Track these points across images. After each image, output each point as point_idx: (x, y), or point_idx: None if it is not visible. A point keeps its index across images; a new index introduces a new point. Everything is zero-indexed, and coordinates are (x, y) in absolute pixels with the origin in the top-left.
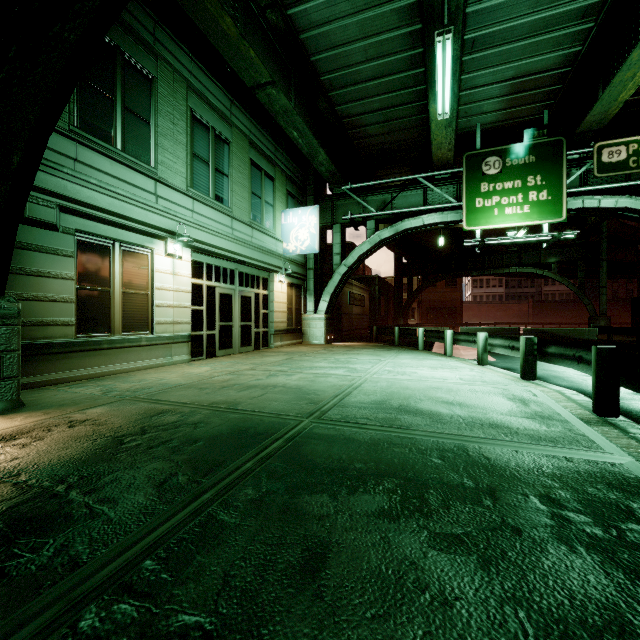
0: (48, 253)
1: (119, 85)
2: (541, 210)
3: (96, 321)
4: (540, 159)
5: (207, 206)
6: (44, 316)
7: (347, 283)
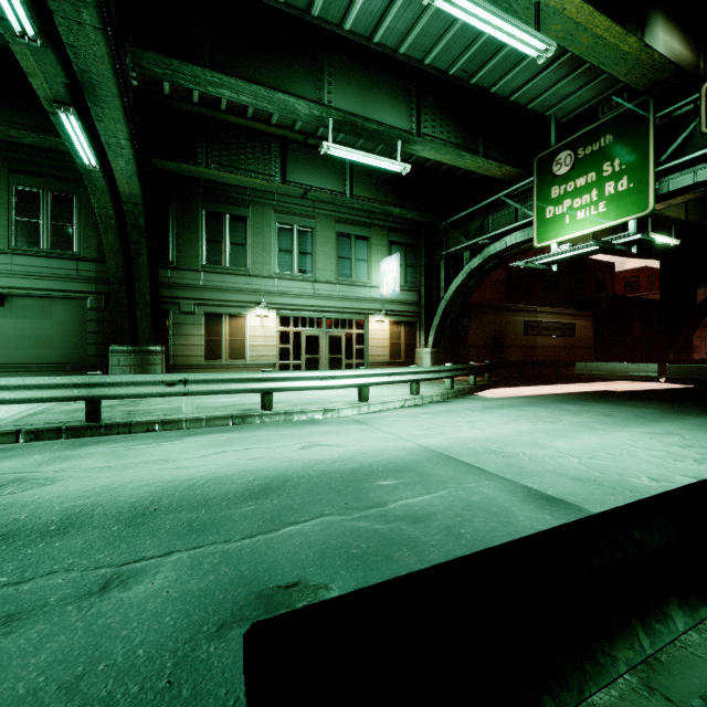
0: (191, 325)
1: (226, 233)
2: (620, 205)
3: (215, 354)
4: (619, 136)
5: (289, 280)
6: (190, 352)
7: (520, 311)
